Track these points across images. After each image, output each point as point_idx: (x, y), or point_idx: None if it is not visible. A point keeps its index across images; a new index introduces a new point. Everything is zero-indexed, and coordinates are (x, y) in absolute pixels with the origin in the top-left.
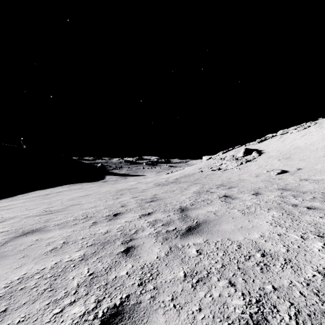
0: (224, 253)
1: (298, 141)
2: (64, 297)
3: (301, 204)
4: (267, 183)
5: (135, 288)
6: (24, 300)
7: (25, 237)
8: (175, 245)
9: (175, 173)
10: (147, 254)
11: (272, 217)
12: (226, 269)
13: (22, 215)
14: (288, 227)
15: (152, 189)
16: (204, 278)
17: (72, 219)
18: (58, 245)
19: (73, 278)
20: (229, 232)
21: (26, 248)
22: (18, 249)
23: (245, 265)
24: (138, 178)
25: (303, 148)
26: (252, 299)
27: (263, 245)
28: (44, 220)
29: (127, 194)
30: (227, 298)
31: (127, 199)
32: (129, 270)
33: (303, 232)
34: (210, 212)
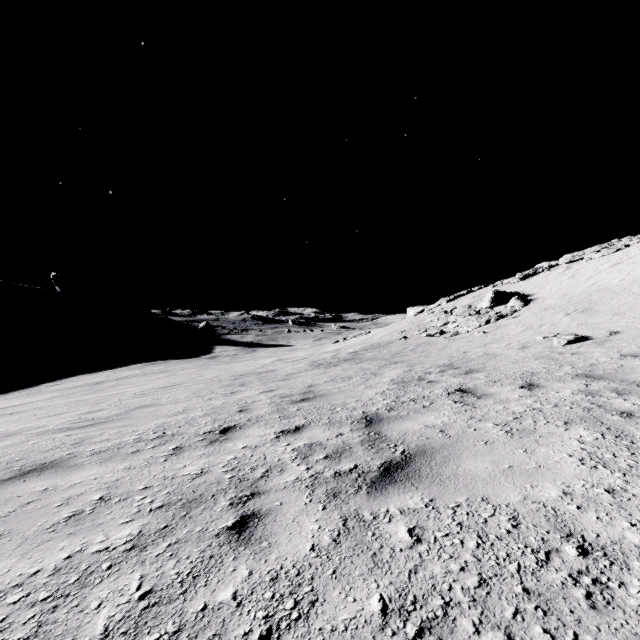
0: (479, 539)
1: (606, 277)
2: None
3: None
4: (548, 362)
5: None
6: None
7: (20, 483)
8: (357, 513)
9: (353, 341)
10: (287, 536)
11: (581, 443)
12: (493, 593)
13: (34, 428)
14: (628, 471)
15: (304, 374)
16: (436, 622)
17: (133, 438)
18: (87, 505)
19: (98, 606)
20: (484, 480)
21: (14, 512)
22: None
23: (541, 581)
24: (278, 351)
25: (618, 289)
26: None
27: (577, 519)
28: (74, 441)
29: (253, 383)
30: None
31: (253, 396)
32: (240, 585)
33: None
34: (432, 426)
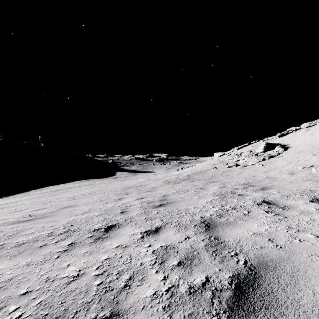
0: None
1: None
2: None
3: None
4: (315, 183)
5: None
6: None
7: None
8: None
9: (186, 170)
10: None
11: None
12: None
13: (0, 220)
14: None
15: (161, 188)
16: None
17: (48, 233)
18: None
19: None
20: None
21: None
22: None
23: None
24: (148, 175)
25: None
26: None
27: None
28: (13, 233)
29: (132, 193)
30: None
31: (131, 201)
32: None
33: None
34: (259, 234)
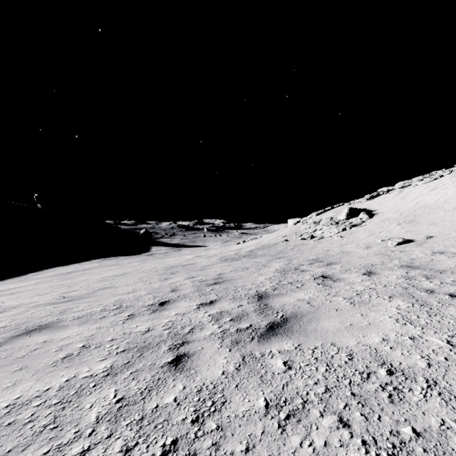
0: (327, 367)
1: (426, 198)
2: (73, 440)
3: (440, 290)
4: (383, 257)
5: (187, 427)
6: (9, 445)
7: (27, 338)
8: (251, 353)
9: (250, 243)
10: (207, 367)
11: (398, 309)
12: (333, 395)
13: (29, 303)
14: (425, 326)
15: (216, 266)
16: (298, 411)
17: (100, 309)
18: (75, 350)
19: (91, 407)
20: (333, 332)
21: (26, 355)
22: (14, 356)
23: (363, 389)
24: (197, 250)
25: (434, 206)
26: (380, 452)
27: (389, 354)
28: (60, 311)
29: (180, 272)
30: (339, 449)
31: (180, 281)
32: (178, 394)
33: (450, 334)
34: (302, 300)
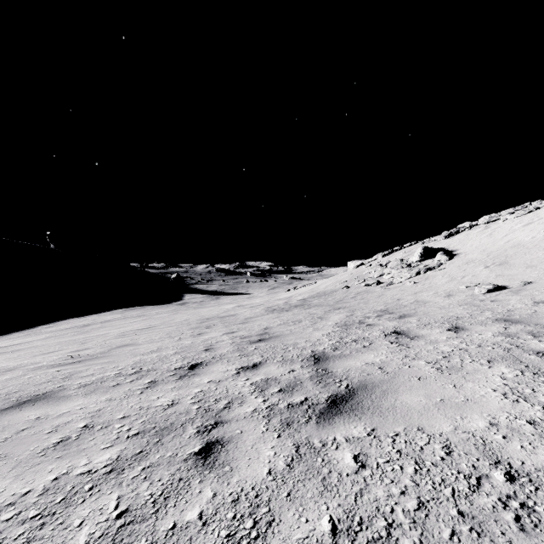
0: (416, 466)
1: (520, 235)
2: None
3: None
4: (470, 308)
5: None
6: None
7: (17, 412)
8: (308, 441)
9: (302, 290)
10: (247, 461)
11: (503, 379)
12: (431, 515)
13: (30, 364)
14: None
15: (261, 318)
16: (381, 542)
17: (114, 373)
18: (73, 432)
19: (80, 524)
20: (419, 411)
21: (10, 438)
22: None
23: (474, 504)
24: (238, 298)
25: (530, 245)
26: None
27: (503, 447)
28: (64, 376)
29: (217, 326)
30: None
31: (217, 337)
32: (205, 506)
33: None
34: (371, 364)
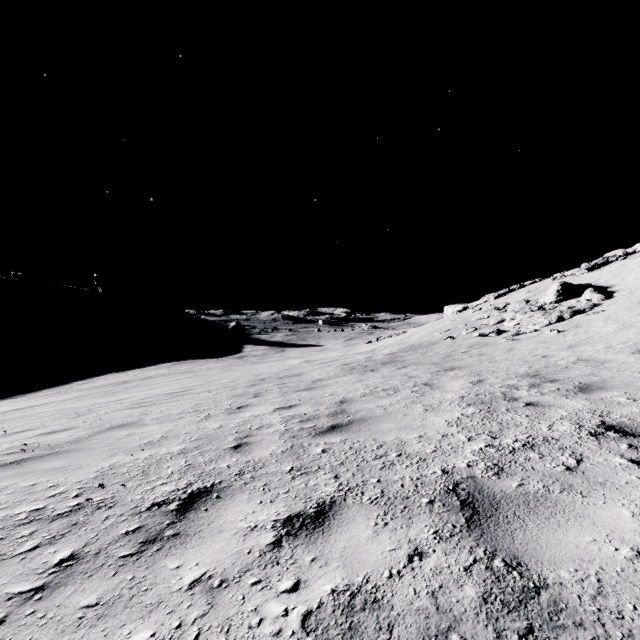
0: None
1: None
2: None
3: None
4: None
5: None
6: None
7: None
8: None
9: (387, 341)
10: None
11: None
12: None
13: None
14: None
15: (335, 382)
16: None
17: (30, 510)
18: None
19: None
20: None
21: None
22: None
23: None
24: (307, 351)
25: None
26: None
27: None
28: None
29: (271, 393)
30: None
31: (264, 415)
32: None
33: None
34: None
